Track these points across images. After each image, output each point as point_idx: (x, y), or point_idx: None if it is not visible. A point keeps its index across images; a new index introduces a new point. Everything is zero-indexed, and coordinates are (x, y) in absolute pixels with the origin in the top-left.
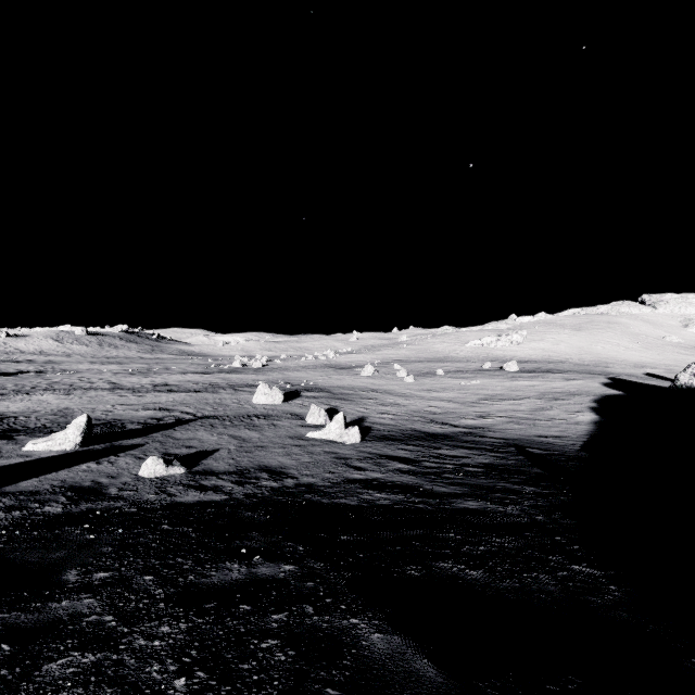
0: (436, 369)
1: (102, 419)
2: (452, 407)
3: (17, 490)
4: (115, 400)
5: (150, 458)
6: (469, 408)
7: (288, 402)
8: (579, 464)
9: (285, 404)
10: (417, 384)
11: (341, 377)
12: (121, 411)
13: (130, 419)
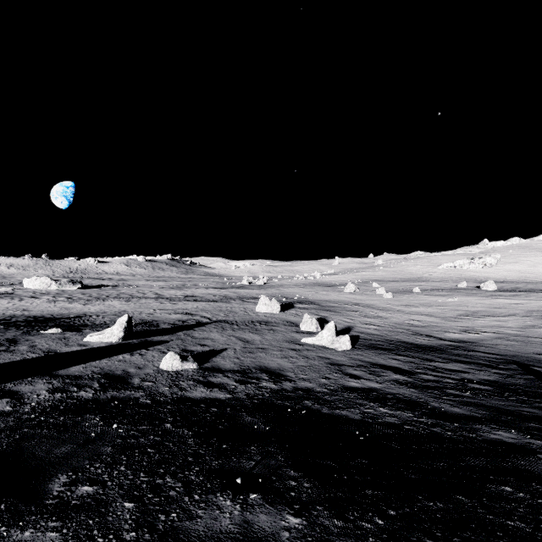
0: (411, 288)
1: (144, 320)
2: (433, 321)
3: (67, 374)
4: (157, 306)
5: (168, 354)
6: (451, 323)
7: (284, 311)
8: None
9: (281, 313)
10: (396, 300)
11: (327, 293)
12: (159, 314)
13: (164, 320)
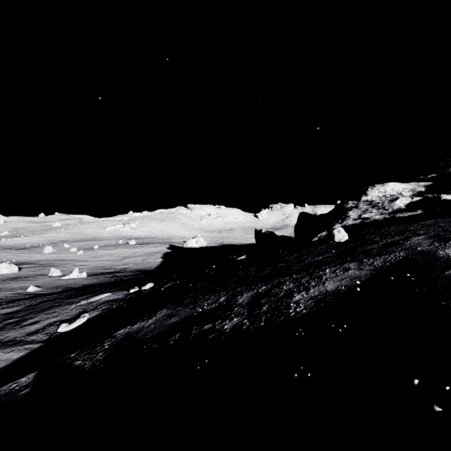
0: (92, 246)
1: None
2: (110, 263)
3: None
4: None
5: (32, 286)
6: (118, 262)
7: (20, 271)
8: (154, 271)
9: (20, 272)
10: (87, 255)
11: (30, 255)
12: None
13: None
